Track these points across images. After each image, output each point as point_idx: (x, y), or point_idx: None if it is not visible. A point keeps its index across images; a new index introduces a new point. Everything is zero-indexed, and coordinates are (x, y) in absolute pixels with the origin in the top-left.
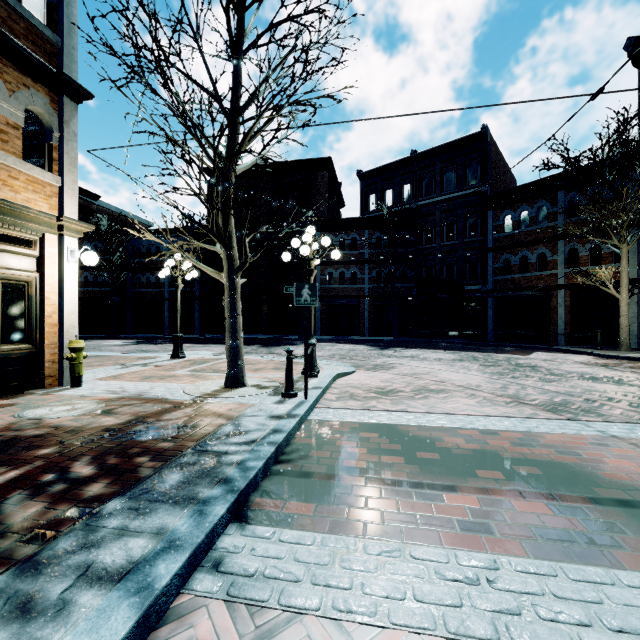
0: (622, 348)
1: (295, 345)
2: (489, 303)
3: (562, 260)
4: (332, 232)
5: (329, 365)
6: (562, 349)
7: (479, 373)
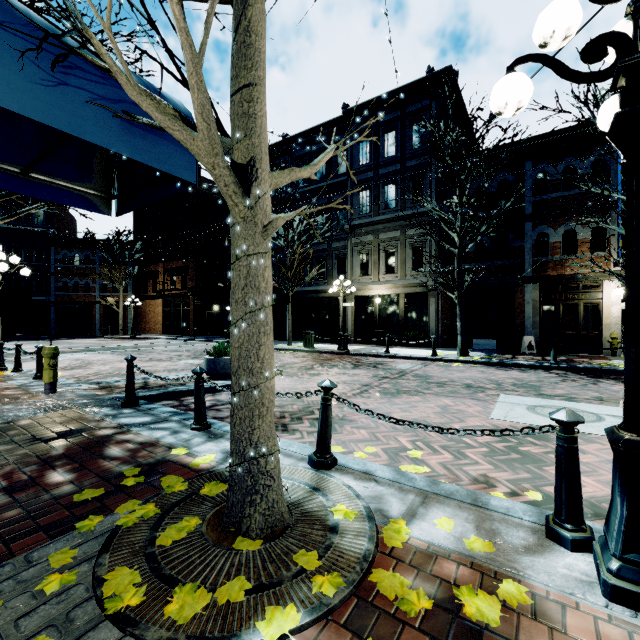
0: (120, 334)
1: None
2: (52, 310)
3: (99, 288)
4: None
5: None
6: (94, 336)
7: None
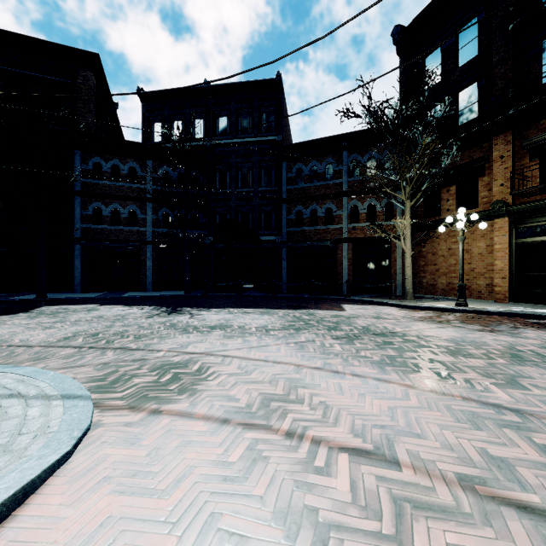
0: (408, 297)
1: (11, 314)
2: (283, 254)
3: (346, 215)
4: (100, 154)
5: (6, 402)
6: (361, 300)
7: (374, 369)
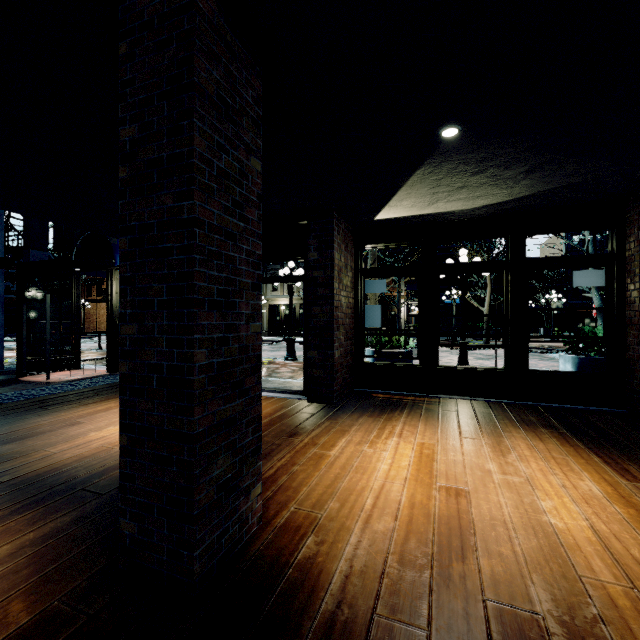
0: None
1: None
2: None
3: None
4: None
5: None
6: None
7: None
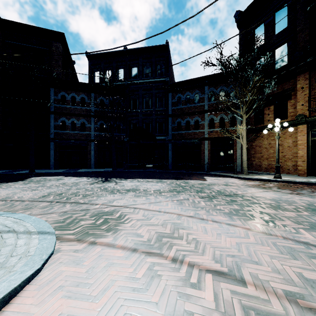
0: (244, 172)
1: (14, 181)
2: (169, 147)
3: (207, 124)
4: (65, 90)
5: (6, 236)
6: (216, 174)
7: (225, 217)
